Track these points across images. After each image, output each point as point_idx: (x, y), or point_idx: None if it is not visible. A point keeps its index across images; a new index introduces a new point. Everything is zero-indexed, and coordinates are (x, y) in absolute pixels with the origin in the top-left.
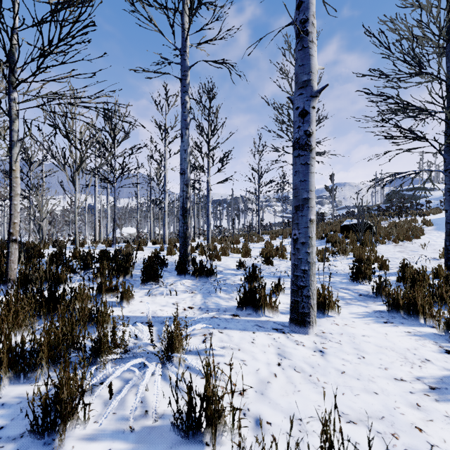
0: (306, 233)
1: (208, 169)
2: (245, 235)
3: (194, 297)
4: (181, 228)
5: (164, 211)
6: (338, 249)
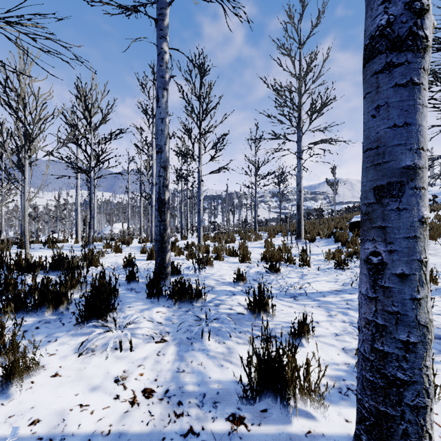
0: (409, 252)
1: (199, 157)
2: (240, 233)
3: (161, 355)
4: (156, 229)
5: (152, 207)
6: (354, 251)
